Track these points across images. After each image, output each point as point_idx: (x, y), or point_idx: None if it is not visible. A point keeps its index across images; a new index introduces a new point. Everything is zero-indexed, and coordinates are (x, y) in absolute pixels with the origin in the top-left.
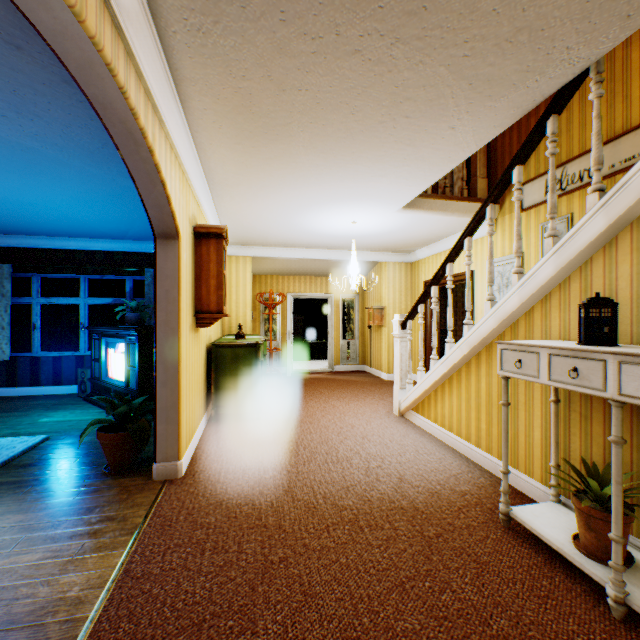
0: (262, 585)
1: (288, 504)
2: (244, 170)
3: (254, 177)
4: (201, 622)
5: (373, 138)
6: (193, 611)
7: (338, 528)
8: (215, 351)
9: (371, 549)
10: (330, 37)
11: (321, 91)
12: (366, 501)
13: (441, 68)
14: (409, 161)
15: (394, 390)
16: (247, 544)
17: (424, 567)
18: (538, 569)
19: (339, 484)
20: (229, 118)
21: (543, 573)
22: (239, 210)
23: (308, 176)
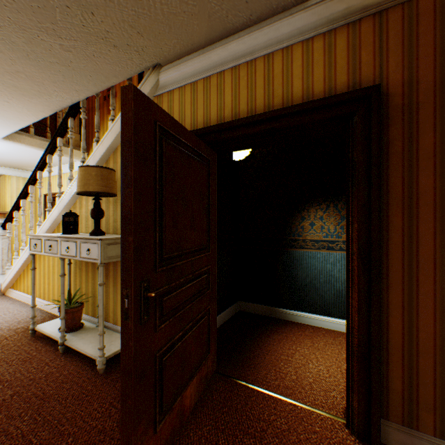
0: None
1: None
2: None
3: None
4: None
5: None
6: None
7: None
8: None
9: None
10: None
11: None
12: None
13: None
14: None
15: None
16: None
17: None
18: (37, 349)
19: None
20: None
21: (38, 349)
22: None
23: None
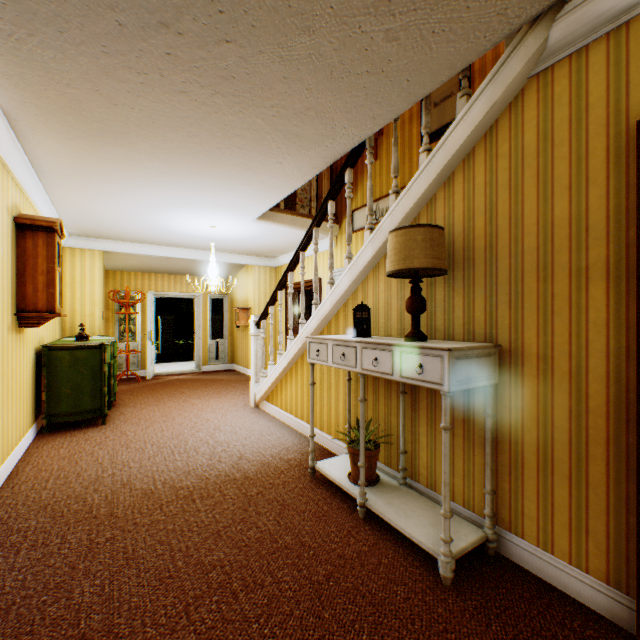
0: (84, 562)
1: (125, 495)
2: (81, 164)
3: (95, 173)
4: (10, 606)
5: (215, 159)
6: (1, 600)
7: (172, 504)
8: (48, 354)
9: (199, 513)
10: (156, 76)
11: (156, 113)
12: (204, 479)
13: (259, 120)
14: (252, 182)
15: (251, 384)
16: (73, 535)
17: (241, 517)
18: (324, 500)
19: (182, 470)
20: (56, 115)
21: (327, 502)
22: (80, 201)
23: (157, 180)
